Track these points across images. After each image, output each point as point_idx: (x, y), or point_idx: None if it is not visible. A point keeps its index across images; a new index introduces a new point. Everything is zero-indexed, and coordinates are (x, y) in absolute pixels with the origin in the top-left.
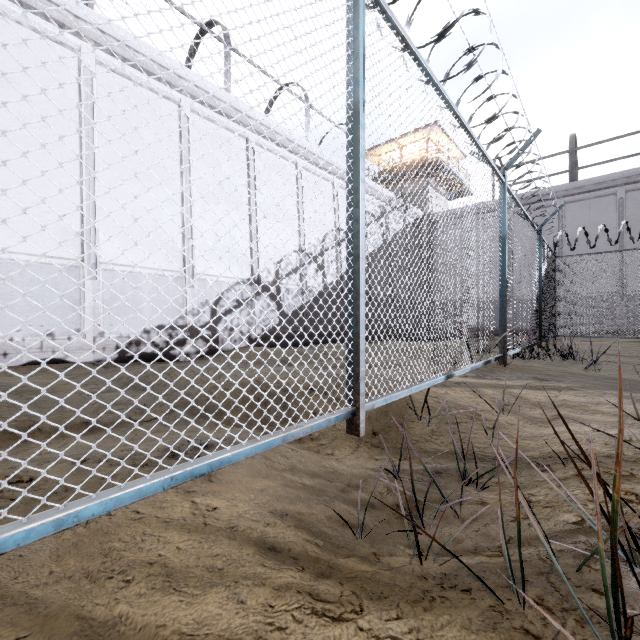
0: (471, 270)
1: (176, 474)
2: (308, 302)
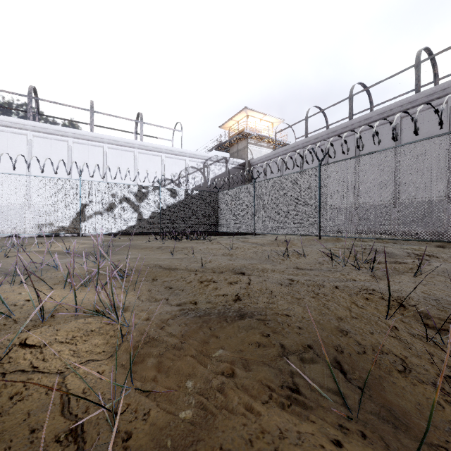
0: None
1: None
2: None
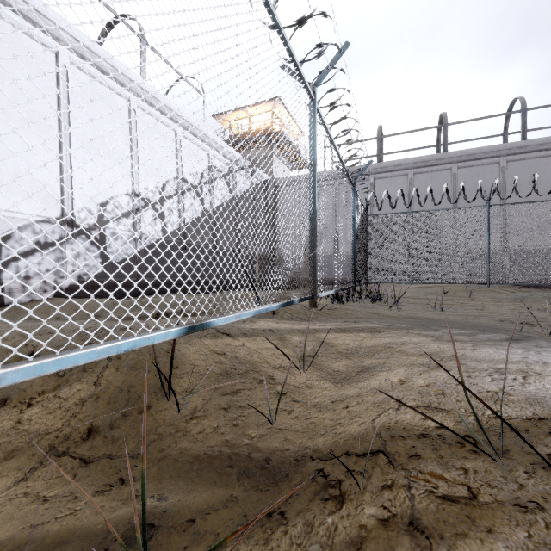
0: (307, 229)
1: None
2: (143, 250)
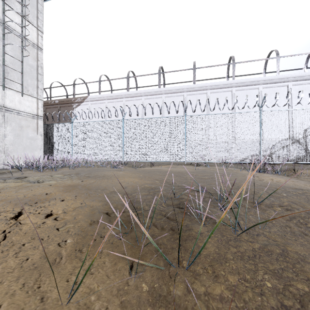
0: None
1: (237, 162)
2: None
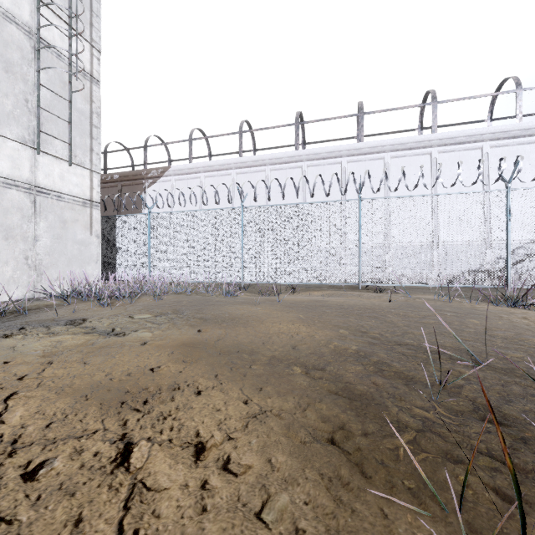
0: None
1: (461, 285)
2: None
